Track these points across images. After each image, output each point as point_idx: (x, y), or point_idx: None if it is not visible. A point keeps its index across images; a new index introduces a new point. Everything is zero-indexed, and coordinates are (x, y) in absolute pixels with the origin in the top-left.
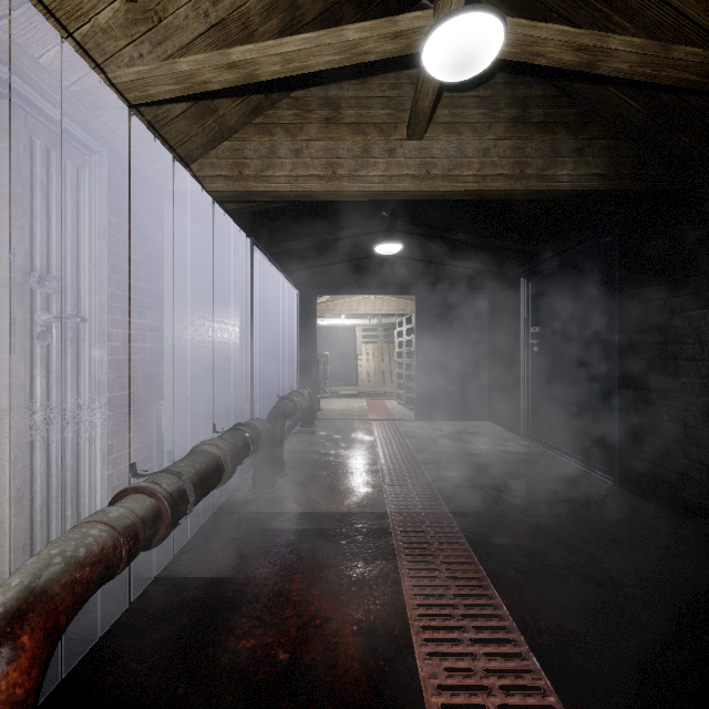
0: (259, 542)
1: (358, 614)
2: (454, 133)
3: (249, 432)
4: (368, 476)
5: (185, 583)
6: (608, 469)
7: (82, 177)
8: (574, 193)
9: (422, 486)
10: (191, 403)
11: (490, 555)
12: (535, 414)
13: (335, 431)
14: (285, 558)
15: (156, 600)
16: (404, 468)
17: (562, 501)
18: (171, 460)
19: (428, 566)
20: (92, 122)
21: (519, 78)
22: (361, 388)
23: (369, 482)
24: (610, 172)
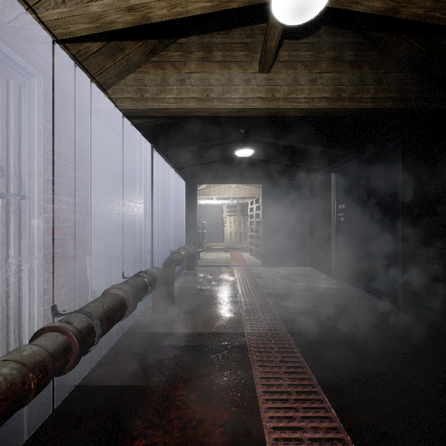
0: (154, 356)
1: (224, 416)
2: (291, 68)
3: (148, 277)
4: (231, 306)
5: (98, 390)
6: (394, 300)
7: (23, 94)
8: (375, 110)
9: (268, 313)
10: (109, 256)
11: (318, 366)
12: (342, 263)
13: (209, 273)
14: (172, 369)
15: (75, 405)
16: (255, 299)
17: (364, 324)
18: (94, 296)
19: (274, 375)
20: (29, 52)
21: (336, 30)
22: (226, 244)
23: (232, 310)
24: (400, 95)
